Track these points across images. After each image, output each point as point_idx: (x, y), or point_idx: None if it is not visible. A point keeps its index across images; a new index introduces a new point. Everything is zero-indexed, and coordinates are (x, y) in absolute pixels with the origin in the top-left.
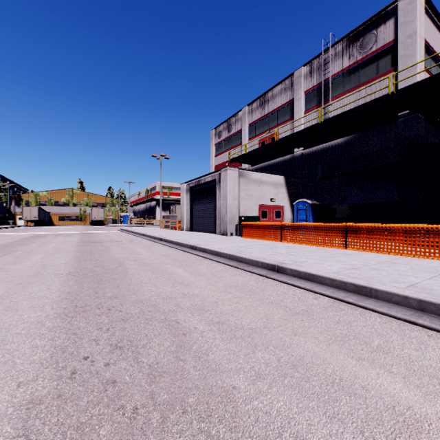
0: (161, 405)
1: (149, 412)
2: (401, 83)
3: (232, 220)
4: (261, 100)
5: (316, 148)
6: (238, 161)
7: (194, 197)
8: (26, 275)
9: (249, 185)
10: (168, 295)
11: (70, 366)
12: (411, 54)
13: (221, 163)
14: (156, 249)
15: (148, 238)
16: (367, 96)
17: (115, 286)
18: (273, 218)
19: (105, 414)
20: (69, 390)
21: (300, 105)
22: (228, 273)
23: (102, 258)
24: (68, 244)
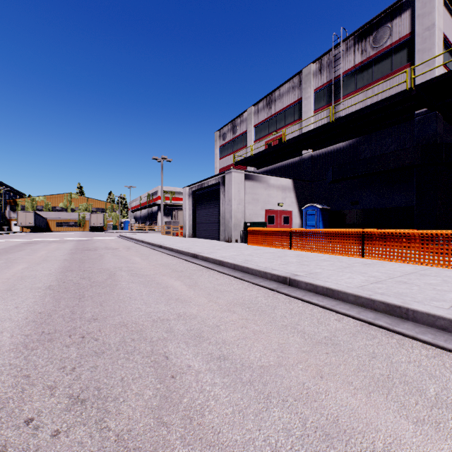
0: None
1: None
2: (418, 79)
3: (237, 226)
4: (268, 99)
5: (326, 149)
6: (243, 164)
7: (196, 202)
8: None
9: (255, 189)
10: (160, 317)
11: (0, 437)
12: (429, 48)
13: (226, 167)
14: (154, 258)
15: (147, 246)
16: (381, 94)
17: (98, 304)
18: (281, 224)
19: None
20: None
21: (308, 104)
22: (233, 286)
23: (91, 268)
24: (59, 252)
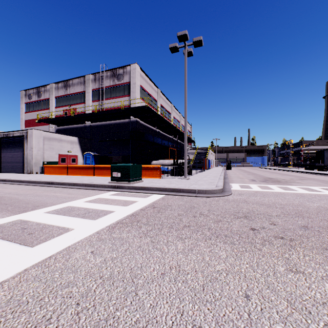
0: None
1: None
2: (131, 103)
3: (37, 164)
4: (65, 83)
5: (98, 123)
6: (46, 122)
7: (2, 146)
8: None
9: (51, 142)
10: None
11: None
12: (134, 92)
13: (31, 119)
14: None
15: None
16: (120, 104)
17: None
18: (70, 163)
19: None
20: None
21: (89, 96)
22: (26, 187)
23: None
24: None
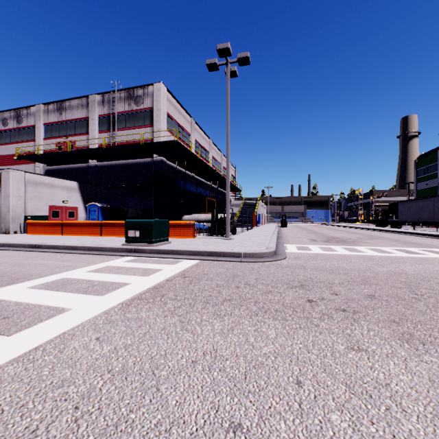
0: None
1: None
2: (155, 136)
3: (17, 219)
4: (59, 105)
5: (107, 163)
6: (29, 159)
7: None
8: None
9: (38, 188)
10: None
11: None
12: (159, 121)
13: (7, 155)
14: None
15: None
16: (139, 137)
17: None
18: (67, 218)
19: None
20: None
21: (94, 125)
22: None
23: None
24: None
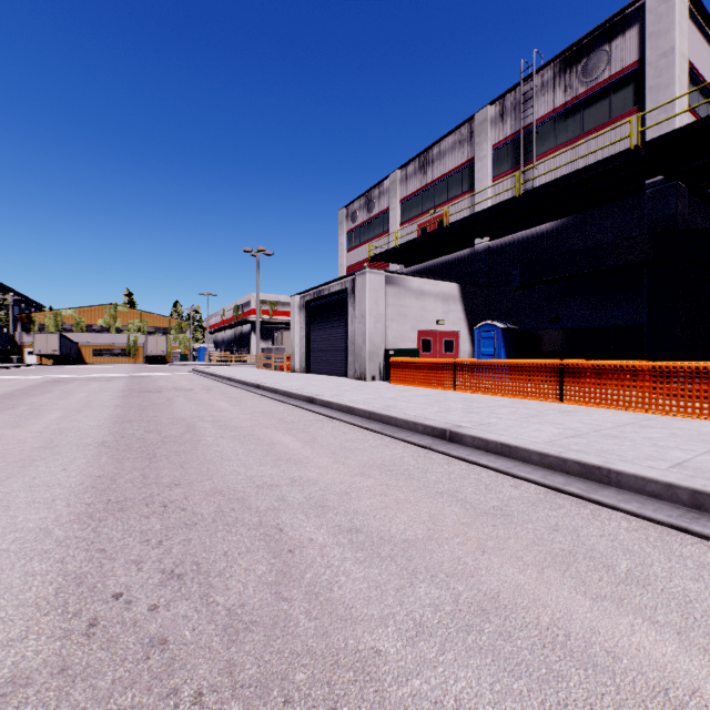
0: (246, 689)
1: (223, 701)
2: (651, 131)
3: (374, 355)
4: (421, 159)
5: (511, 237)
6: (383, 260)
7: (312, 318)
8: (30, 446)
9: (401, 299)
10: (266, 482)
11: (88, 610)
12: (666, 84)
13: (357, 263)
14: (249, 403)
15: (236, 385)
16: (594, 153)
17: (178, 465)
18: (442, 353)
19: (143, 707)
20: (82, 657)
21: (484, 168)
22: (367, 443)
23: (159, 417)
24: (105, 394)
